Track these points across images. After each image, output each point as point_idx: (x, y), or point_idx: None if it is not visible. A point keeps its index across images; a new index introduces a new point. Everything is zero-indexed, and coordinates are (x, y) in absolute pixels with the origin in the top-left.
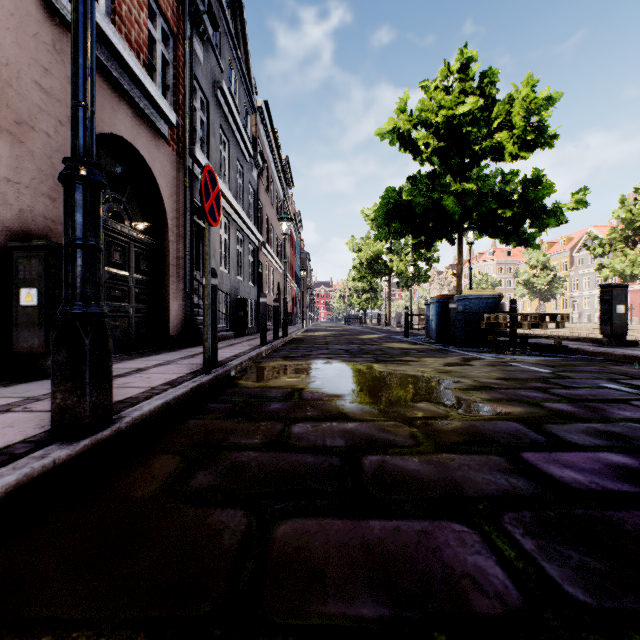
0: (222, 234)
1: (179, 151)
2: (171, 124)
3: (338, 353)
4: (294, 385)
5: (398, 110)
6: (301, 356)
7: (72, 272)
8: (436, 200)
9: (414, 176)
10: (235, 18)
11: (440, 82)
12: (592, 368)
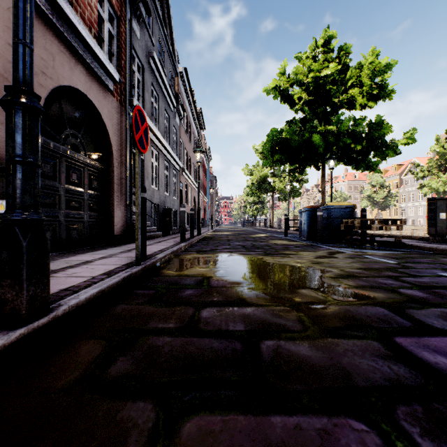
0: (153, 162)
1: (121, 101)
2: (115, 81)
3: (237, 248)
4: (204, 274)
5: (279, 74)
6: (210, 250)
7: (12, 184)
8: (307, 138)
9: (291, 120)
10: (163, 8)
11: (309, 54)
12: (427, 260)
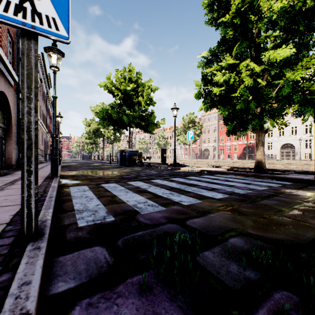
0: None
1: (15, 89)
2: (16, 81)
3: (87, 169)
4: (81, 174)
5: (107, 78)
6: (75, 170)
7: (55, 152)
8: (121, 116)
9: (113, 106)
10: None
11: (122, 72)
12: (150, 169)
